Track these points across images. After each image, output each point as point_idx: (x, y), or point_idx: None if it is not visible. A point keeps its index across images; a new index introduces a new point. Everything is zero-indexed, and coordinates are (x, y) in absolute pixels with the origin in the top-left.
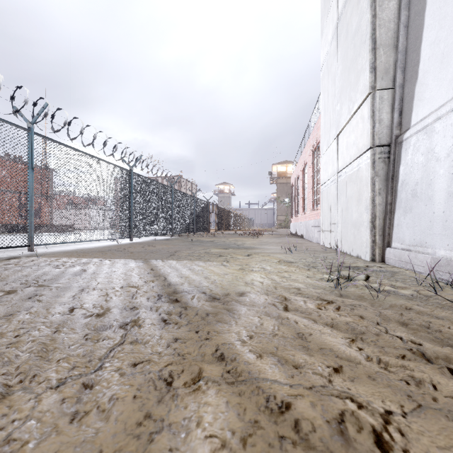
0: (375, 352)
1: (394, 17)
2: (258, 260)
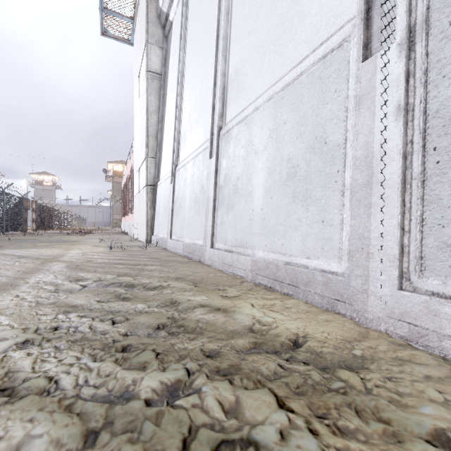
0: (105, 257)
1: (157, 124)
2: (79, 246)
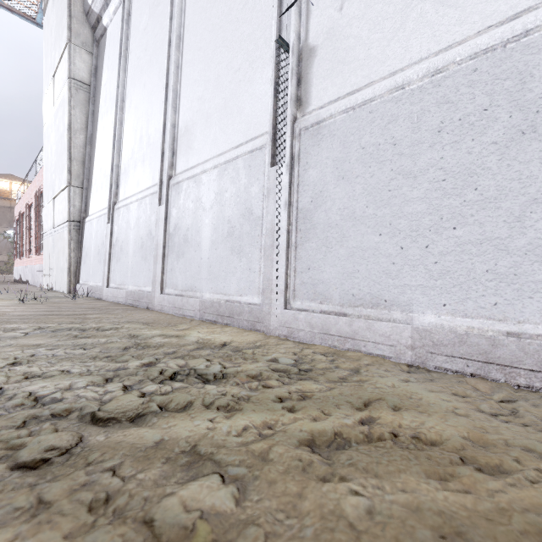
0: (21, 309)
1: (84, 145)
2: None
